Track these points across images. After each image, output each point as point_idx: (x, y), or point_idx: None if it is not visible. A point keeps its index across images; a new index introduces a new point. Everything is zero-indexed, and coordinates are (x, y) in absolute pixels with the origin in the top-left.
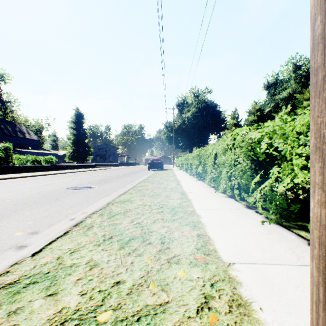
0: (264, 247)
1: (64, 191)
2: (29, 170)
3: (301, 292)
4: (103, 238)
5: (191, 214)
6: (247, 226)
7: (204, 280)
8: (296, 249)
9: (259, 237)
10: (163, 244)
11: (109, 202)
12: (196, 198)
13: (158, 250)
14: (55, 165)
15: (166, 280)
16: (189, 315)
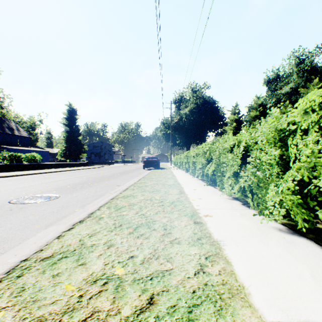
0: None
1: None
2: (4, 170)
3: None
4: None
5: None
6: None
7: None
8: None
9: None
10: None
11: (20, 261)
12: (228, 237)
13: None
14: (38, 164)
15: None
16: None
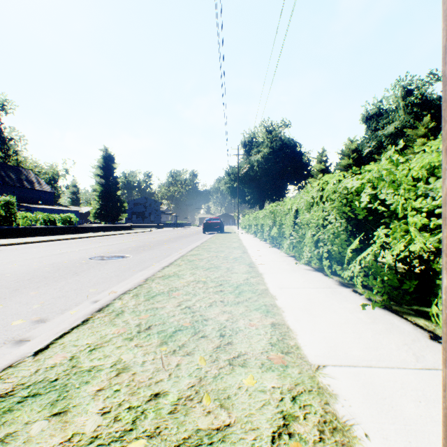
0: (367, 342)
1: (86, 262)
2: (39, 234)
3: (424, 410)
4: (137, 328)
5: (262, 295)
6: (342, 311)
7: (281, 392)
8: (413, 345)
9: (360, 327)
10: (223, 337)
11: (147, 277)
12: (269, 272)
13: (216, 346)
14: (75, 227)
15: (227, 391)
16: (261, 445)
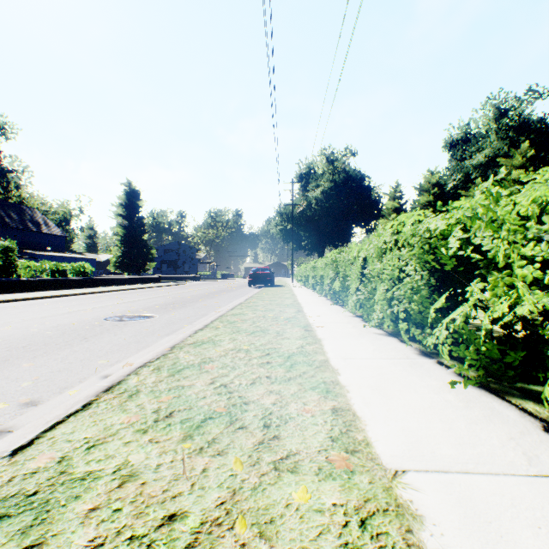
0: (460, 435)
1: (99, 324)
2: (46, 287)
3: (547, 541)
4: (154, 415)
5: (321, 368)
6: (425, 391)
7: (346, 512)
8: (522, 439)
9: (449, 413)
10: (268, 428)
11: (175, 344)
12: (330, 337)
13: (258, 442)
14: (90, 279)
15: (270, 511)
16: None
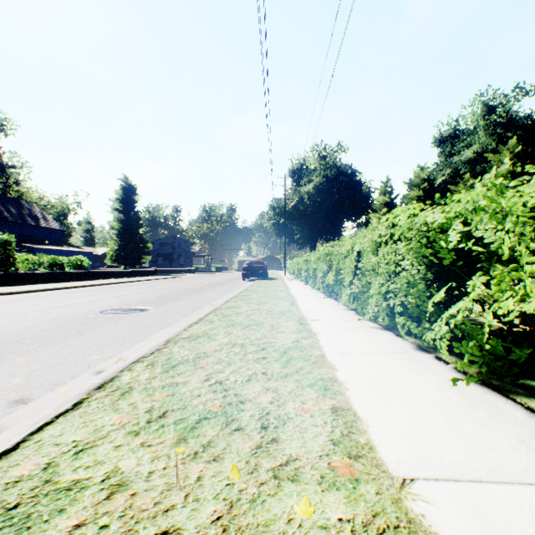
0: (467, 437)
1: (95, 317)
2: (43, 280)
3: None
4: (147, 416)
5: (318, 363)
6: (426, 388)
7: (353, 529)
8: (533, 442)
9: (453, 413)
10: (266, 430)
11: (169, 338)
12: (325, 330)
13: (255, 445)
14: (87, 272)
15: (271, 528)
16: None
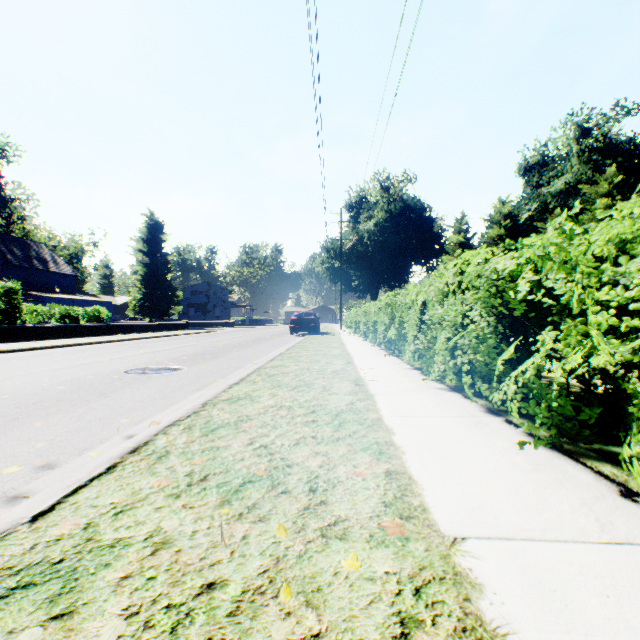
0: (527, 500)
1: (119, 378)
2: (55, 335)
3: (614, 609)
4: (187, 479)
5: (373, 427)
6: (490, 453)
7: (399, 581)
8: (595, 505)
9: (516, 477)
10: (314, 493)
11: (207, 401)
12: (384, 392)
13: (303, 507)
14: (106, 325)
15: (317, 579)
16: None
